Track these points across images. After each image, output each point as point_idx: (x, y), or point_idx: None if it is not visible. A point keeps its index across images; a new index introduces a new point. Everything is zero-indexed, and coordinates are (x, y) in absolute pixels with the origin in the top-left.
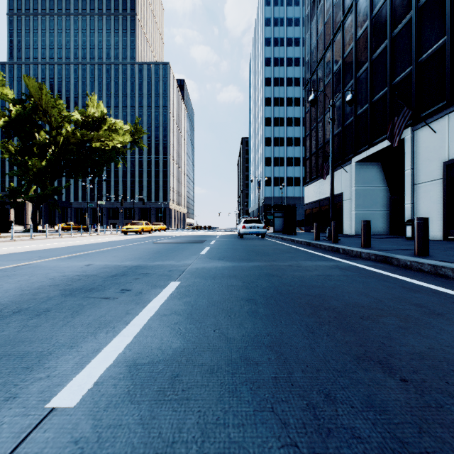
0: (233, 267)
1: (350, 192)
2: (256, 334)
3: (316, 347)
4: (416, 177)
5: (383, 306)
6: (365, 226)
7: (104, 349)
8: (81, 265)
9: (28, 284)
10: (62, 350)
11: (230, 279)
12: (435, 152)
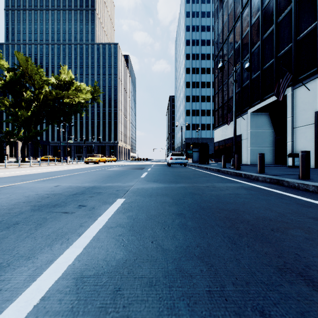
0: (165, 187)
1: (247, 134)
2: (187, 245)
3: (240, 259)
4: (295, 123)
5: (287, 219)
6: (261, 157)
7: (56, 260)
8: (51, 186)
9: (7, 201)
10: (20, 262)
11: (163, 197)
12: (309, 104)
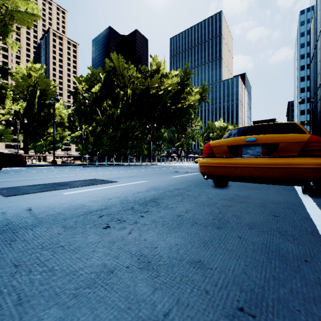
0: None
1: None
2: None
3: None
4: None
5: None
6: None
7: None
8: None
9: None
10: None
11: None
12: None
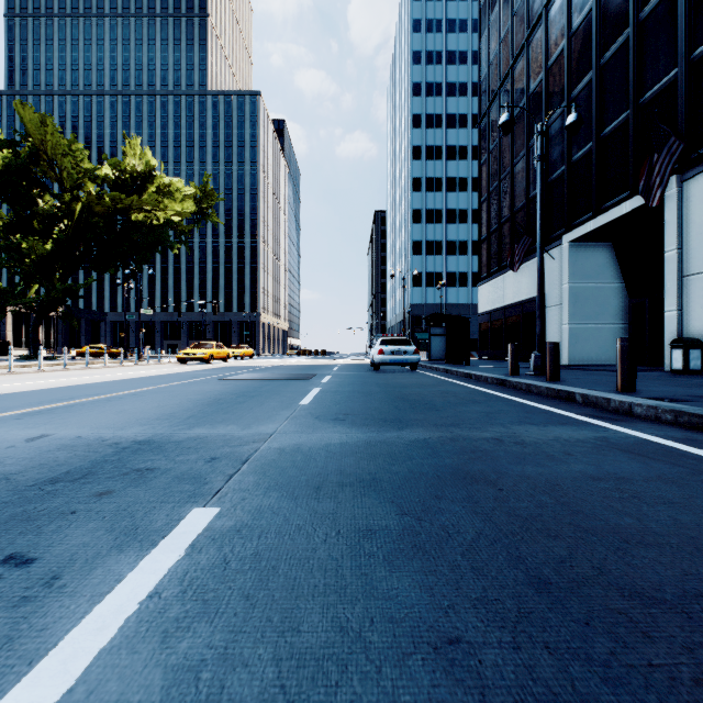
0: (368, 444)
1: (560, 293)
2: None
3: None
4: (687, 263)
5: None
6: (626, 350)
7: None
8: (18, 439)
9: None
10: None
11: (363, 498)
12: None
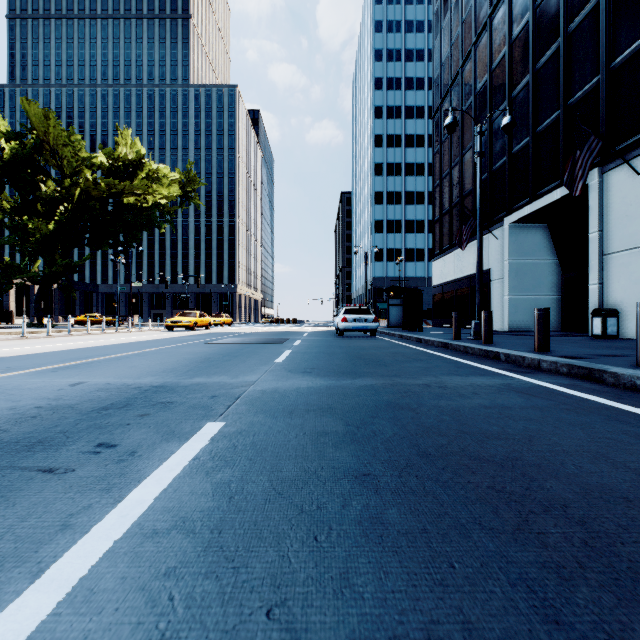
0: (328, 388)
1: (502, 268)
2: (392, 633)
3: None
4: (607, 244)
5: None
6: (541, 318)
7: None
8: (63, 385)
9: None
10: None
11: (322, 417)
12: (639, 204)
